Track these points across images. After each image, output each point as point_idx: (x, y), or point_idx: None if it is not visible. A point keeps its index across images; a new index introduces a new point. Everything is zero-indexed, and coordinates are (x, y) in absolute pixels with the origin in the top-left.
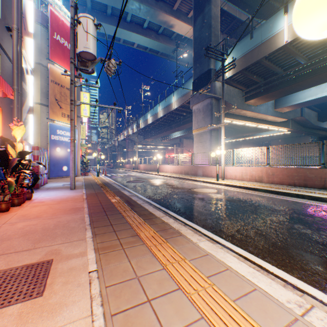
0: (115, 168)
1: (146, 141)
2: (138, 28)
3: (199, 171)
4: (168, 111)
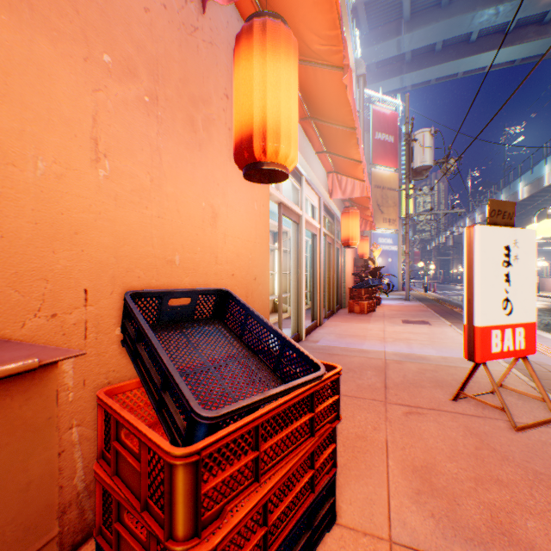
0: (446, 284)
1: None
2: (492, 41)
3: None
4: None
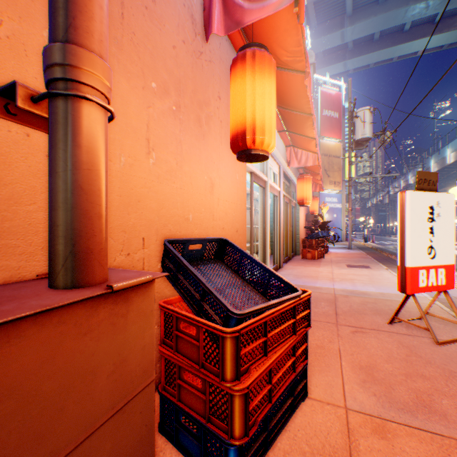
0: (383, 236)
1: (443, 192)
2: (423, 30)
3: None
4: None
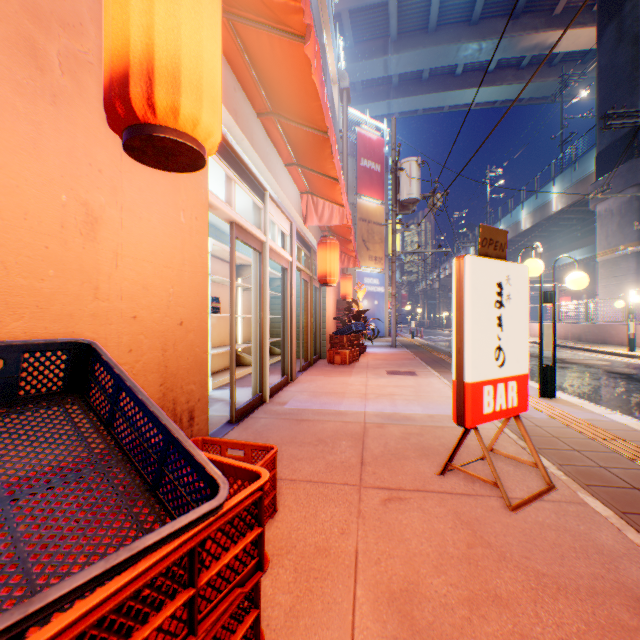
0: (433, 329)
1: None
2: (476, 78)
3: (601, 334)
4: (541, 217)
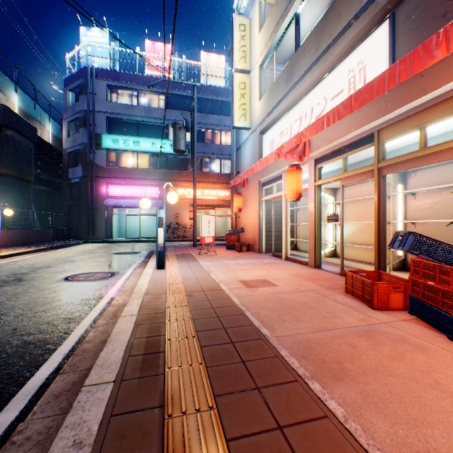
0: None
1: None
2: None
3: None
4: None
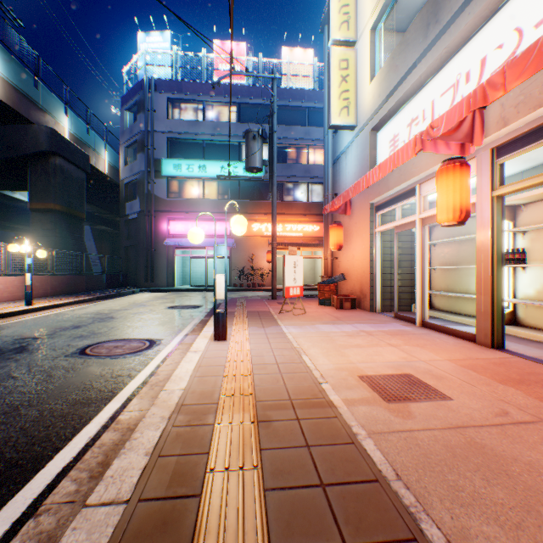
0: None
1: None
2: None
3: None
4: None
